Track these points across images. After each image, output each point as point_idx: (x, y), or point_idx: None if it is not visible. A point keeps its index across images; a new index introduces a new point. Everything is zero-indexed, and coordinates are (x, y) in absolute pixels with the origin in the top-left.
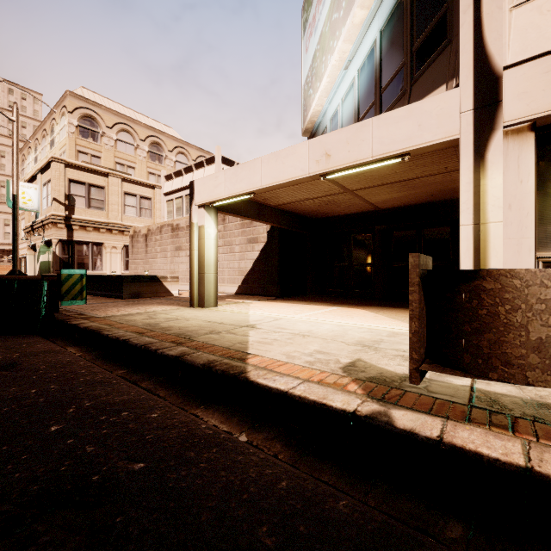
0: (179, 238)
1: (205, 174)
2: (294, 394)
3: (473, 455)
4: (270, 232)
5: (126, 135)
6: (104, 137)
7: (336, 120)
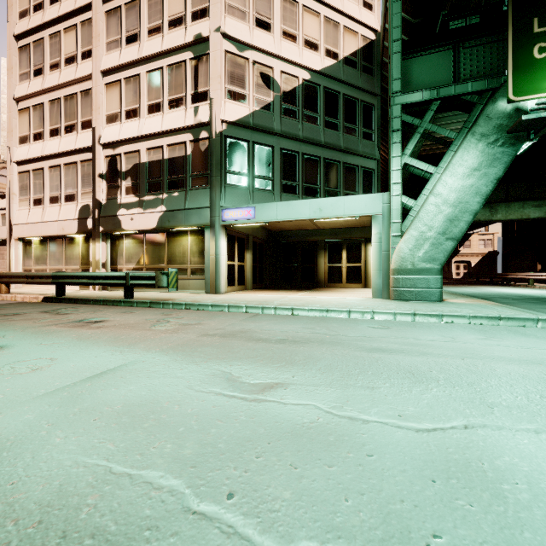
0: None
1: None
2: None
3: None
4: None
5: None
6: None
7: None
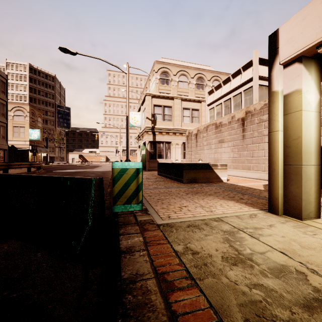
0: (221, 133)
1: (241, 79)
2: None
3: None
4: None
5: (183, 77)
6: (172, 81)
7: None
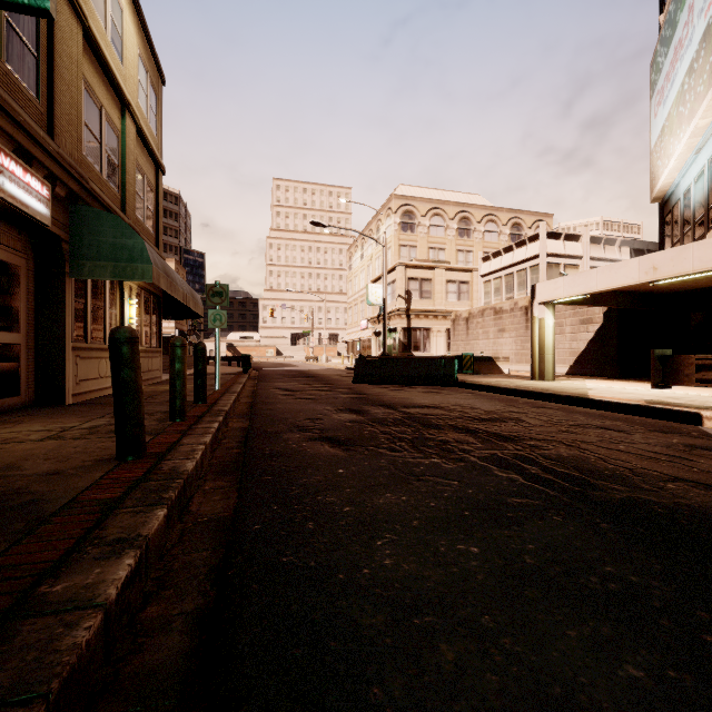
0: (502, 321)
1: (527, 252)
2: (611, 401)
3: (672, 410)
4: (607, 313)
5: (437, 219)
6: (419, 226)
7: (688, 198)
